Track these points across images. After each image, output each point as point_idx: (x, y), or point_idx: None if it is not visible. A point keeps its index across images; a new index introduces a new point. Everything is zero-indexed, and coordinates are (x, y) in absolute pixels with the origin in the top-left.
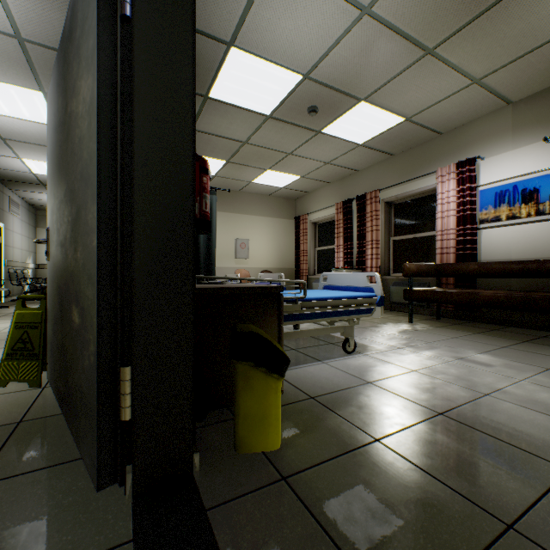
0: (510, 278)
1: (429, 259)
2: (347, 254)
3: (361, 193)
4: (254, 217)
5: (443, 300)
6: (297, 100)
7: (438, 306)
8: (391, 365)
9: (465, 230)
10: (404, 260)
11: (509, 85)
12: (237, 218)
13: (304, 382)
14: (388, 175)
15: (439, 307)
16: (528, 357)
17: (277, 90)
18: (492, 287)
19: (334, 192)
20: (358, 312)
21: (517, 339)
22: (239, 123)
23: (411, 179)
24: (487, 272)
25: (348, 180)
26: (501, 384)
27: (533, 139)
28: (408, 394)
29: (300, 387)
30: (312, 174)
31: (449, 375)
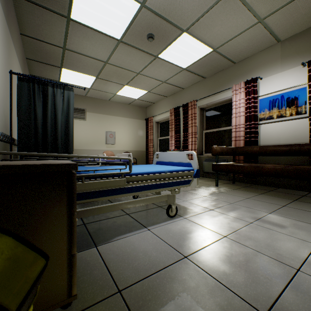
0: (280, 156)
1: (227, 144)
2: (177, 141)
3: (185, 103)
4: (119, 118)
5: (239, 171)
6: (139, 28)
7: (234, 174)
8: (205, 230)
9: (250, 125)
10: (211, 145)
11: (280, 26)
12: (107, 118)
13: (120, 261)
14: (201, 91)
15: (234, 175)
16: (306, 215)
17: (122, 16)
18: (268, 162)
19: (169, 102)
20: (179, 183)
21: (289, 198)
22: (99, 45)
23: (216, 92)
24: (266, 152)
25: (177, 94)
26: (303, 252)
27: (294, 65)
28: (224, 276)
29: (113, 270)
30: (155, 90)
31: (256, 242)
